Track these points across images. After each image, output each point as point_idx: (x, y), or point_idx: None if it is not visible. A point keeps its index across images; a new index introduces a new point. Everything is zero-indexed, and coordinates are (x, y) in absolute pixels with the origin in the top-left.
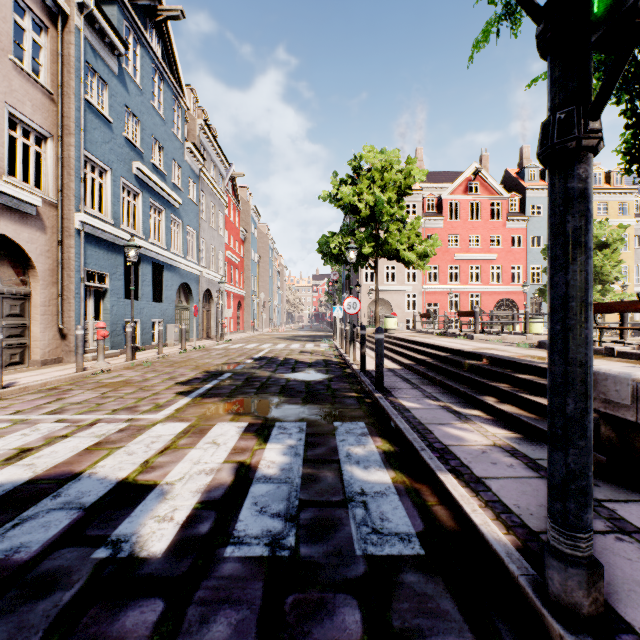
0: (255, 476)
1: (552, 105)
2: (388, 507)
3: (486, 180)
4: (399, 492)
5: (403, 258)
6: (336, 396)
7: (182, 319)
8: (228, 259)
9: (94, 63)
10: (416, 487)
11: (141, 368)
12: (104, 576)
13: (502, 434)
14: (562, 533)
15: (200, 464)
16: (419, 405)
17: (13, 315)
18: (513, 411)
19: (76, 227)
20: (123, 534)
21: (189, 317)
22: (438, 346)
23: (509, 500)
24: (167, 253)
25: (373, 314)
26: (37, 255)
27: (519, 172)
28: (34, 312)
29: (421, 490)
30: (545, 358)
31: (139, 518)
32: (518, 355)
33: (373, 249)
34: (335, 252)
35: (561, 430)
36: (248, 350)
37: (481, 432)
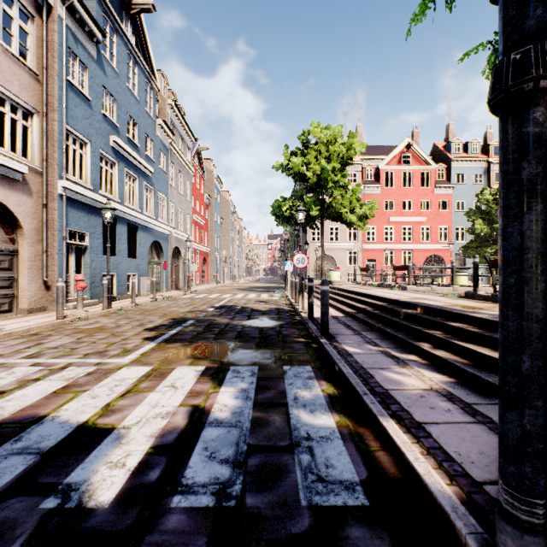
0: (207, 420)
1: (505, 47)
2: (333, 453)
3: (417, 153)
4: (343, 437)
5: (345, 220)
6: (286, 341)
7: (154, 273)
8: (194, 221)
9: (75, 49)
10: (359, 431)
11: (115, 315)
12: (48, 529)
13: (438, 378)
14: (517, 497)
15: (157, 407)
16: (360, 350)
17: (2, 269)
18: (447, 357)
19: (59, 192)
20: (74, 482)
21: (160, 271)
22: (377, 296)
23: (450, 447)
24: (140, 215)
25: (319, 268)
26: (24, 216)
27: (445, 146)
28: (21, 266)
29: (364, 435)
30: (473, 307)
31: (92, 464)
32: (448, 304)
33: (319, 212)
34: (286, 214)
35: (515, 389)
36: (211, 299)
37: (418, 376)
